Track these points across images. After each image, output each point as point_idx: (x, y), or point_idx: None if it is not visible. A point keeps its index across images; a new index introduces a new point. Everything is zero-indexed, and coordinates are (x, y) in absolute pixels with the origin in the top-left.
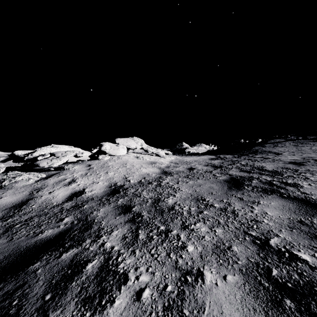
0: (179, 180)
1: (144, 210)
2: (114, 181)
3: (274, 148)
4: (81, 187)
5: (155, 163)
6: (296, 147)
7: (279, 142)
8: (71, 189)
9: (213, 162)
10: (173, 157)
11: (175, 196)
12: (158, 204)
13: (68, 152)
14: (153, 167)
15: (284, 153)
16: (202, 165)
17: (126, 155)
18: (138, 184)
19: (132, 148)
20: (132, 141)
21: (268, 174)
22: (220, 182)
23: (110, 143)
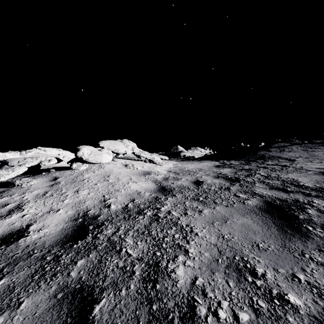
0: (186, 205)
1: (122, 320)
2: (84, 207)
3: (282, 153)
4: (26, 222)
5: (149, 174)
6: (307, 152)
7: (284, 147)
8: (4, 227)
9: (224, 172)
10: (170, 163)
11: (188, 254)
12: (155, 286)
13: (28, 159)
14: (146, 179)
15: (297, 159)
16: (211, 177)
17: (111, 162)
18: (123, 212)
19: (120, 153)
20: (121, 145)
21: (317, 194)
22: (255, 213)
23: (91, 147)
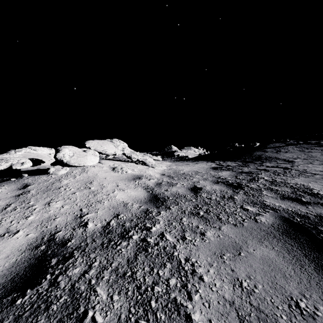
0: (184, 223)
1: None
2: (52, 227)
3: (279, 154)
4: None
5: (140, 178)
6: (304, 153)
7: (280, 147)
8: None
9: (223, 176)
10: (164, 164)
11: None
12: None
13: None
14: (136, 186)
15: (295, 160)
16: (209, 182)
17: (96, 165)
18: (102, 235)
19: (109, 154)
20: (110, 145)
21: None
22: (275, 237)
23: (75, 148)
